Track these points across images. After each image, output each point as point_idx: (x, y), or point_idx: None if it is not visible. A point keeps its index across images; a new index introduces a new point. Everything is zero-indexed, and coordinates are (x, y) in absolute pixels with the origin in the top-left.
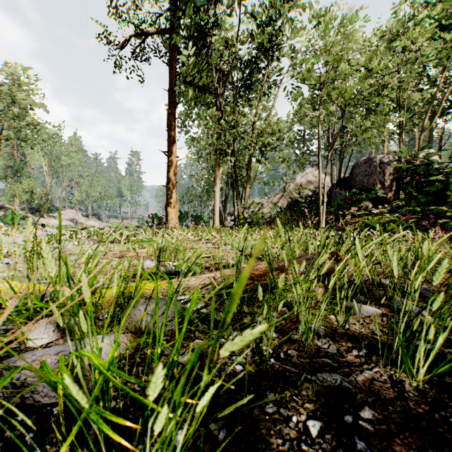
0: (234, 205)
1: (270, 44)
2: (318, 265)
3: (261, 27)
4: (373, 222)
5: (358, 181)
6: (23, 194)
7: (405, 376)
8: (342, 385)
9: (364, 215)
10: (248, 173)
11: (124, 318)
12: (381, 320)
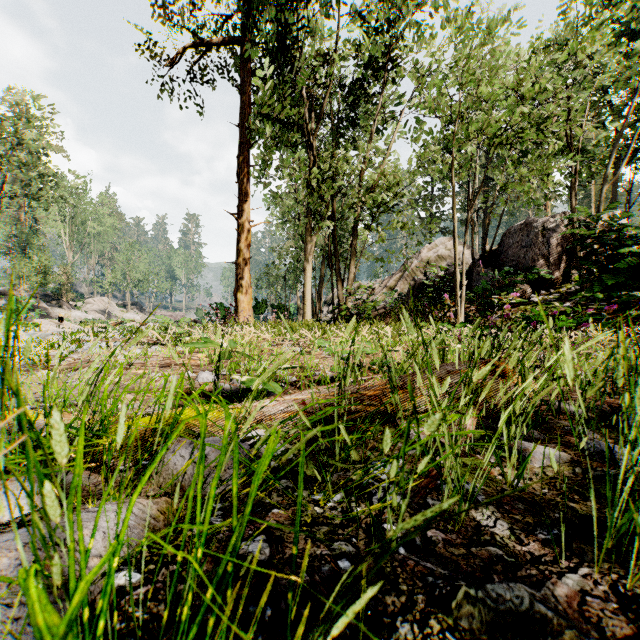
0: (332, 290)
1: (385, 59)
2: (472, 384)
3: (372, 35)
4: (536, 314)
5: (511, 256)
6: (33, 275)
7: (638, 584)
8: (533, 610)
9: (521, 305)
10: (352, 244)
11: (137, 488)
12: (573, 473)
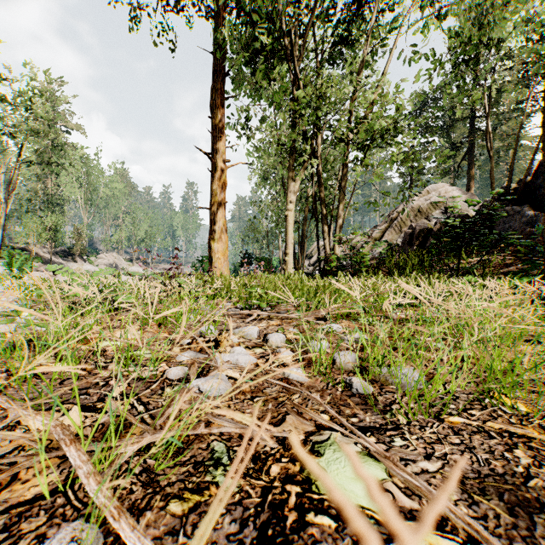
0: (318, 239)
1: None
2: None
3: None
4: None
5: None
6: (41, 232)
7: None
8: None
9: None
10: (342, 186)
11: None
12: None
